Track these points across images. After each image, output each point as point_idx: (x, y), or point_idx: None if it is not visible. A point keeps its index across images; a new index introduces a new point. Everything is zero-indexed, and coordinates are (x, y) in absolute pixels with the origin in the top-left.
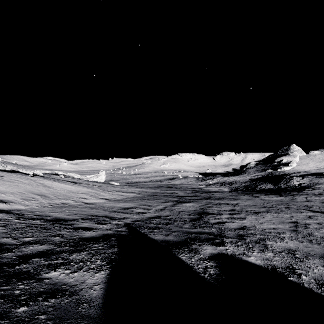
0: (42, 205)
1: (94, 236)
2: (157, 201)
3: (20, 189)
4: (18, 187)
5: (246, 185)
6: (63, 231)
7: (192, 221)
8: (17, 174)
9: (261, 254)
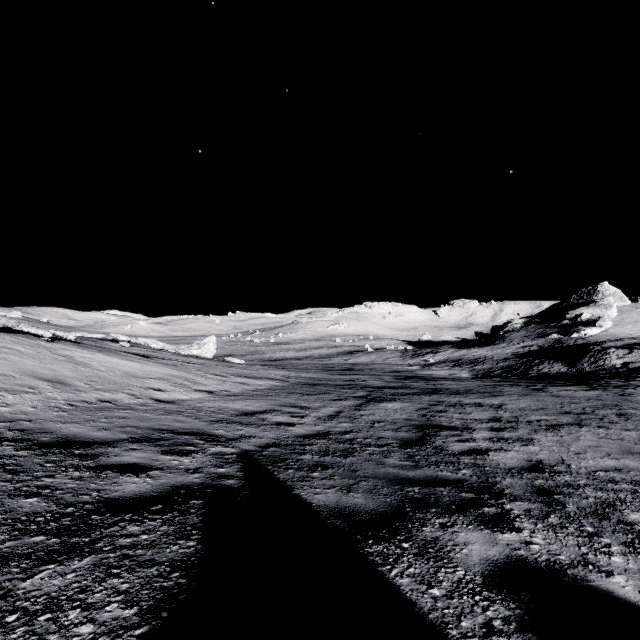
0: (47, 404)
1: (146, 492)
2: (321, 397)
3: (7, 367)
4: (5, 362)
5: (507, 366)
6: (62, 476)
7: (405, 446)
8: (18, 336)
9: (639, 562)
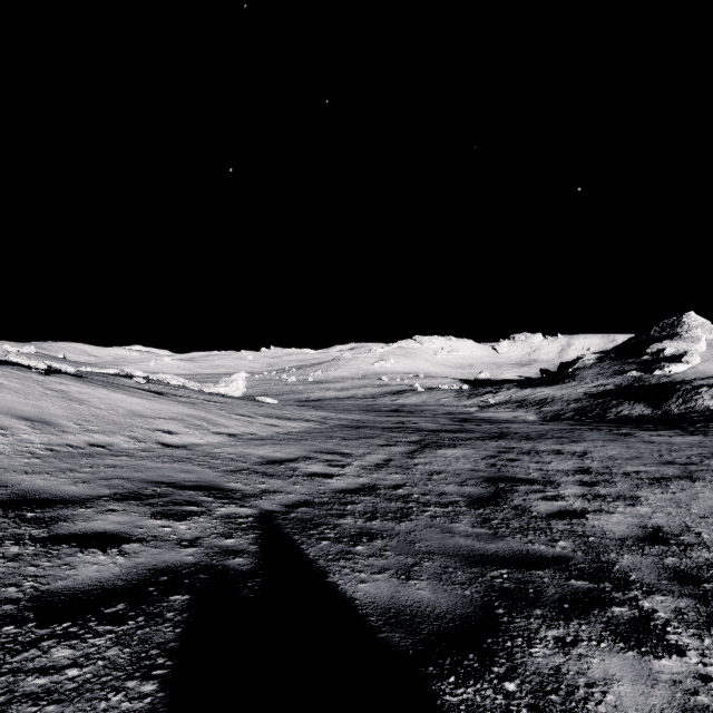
0: (18, 448)
1: (108, 579)
2: (365, 442)
3: None
4: None
5: (579, 407)
6: None
7: (475, 506)
8: (6, 367)
9: None
